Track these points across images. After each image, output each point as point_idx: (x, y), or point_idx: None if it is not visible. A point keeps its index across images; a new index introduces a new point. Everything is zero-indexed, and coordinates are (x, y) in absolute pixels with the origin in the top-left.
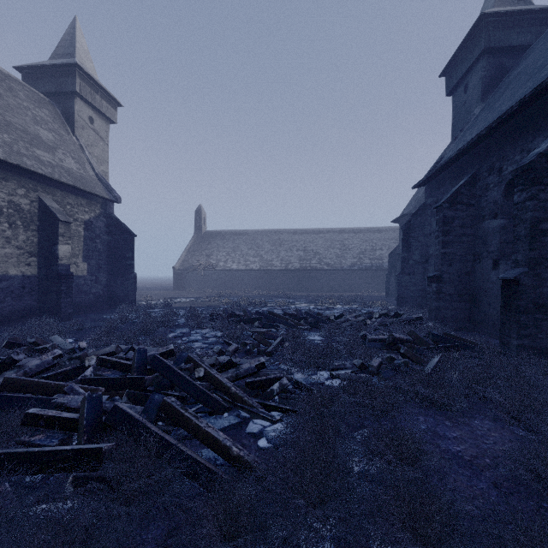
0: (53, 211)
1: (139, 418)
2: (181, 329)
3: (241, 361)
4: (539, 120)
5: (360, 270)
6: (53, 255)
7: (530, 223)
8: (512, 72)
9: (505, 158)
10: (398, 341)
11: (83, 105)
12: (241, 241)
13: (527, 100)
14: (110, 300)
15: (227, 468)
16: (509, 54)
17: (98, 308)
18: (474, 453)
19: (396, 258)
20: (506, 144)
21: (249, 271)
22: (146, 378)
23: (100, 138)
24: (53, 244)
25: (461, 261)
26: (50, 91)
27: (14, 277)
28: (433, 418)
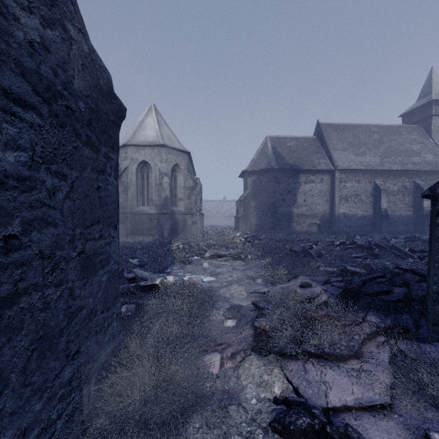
0: (420, 186)
1: None
2: None
3: None
4: None
5: None
6: (420, 206)
7: None
8: None
9: None
10: None
11: (436, 118)
12: None
13: None
14: None
15: None
16: None
17: None
18: None
19: None
20: None
21: None
22: None
23: None
24: (420, 201)
25: None
26: (416, 120)
27: (403, 217)
28: None
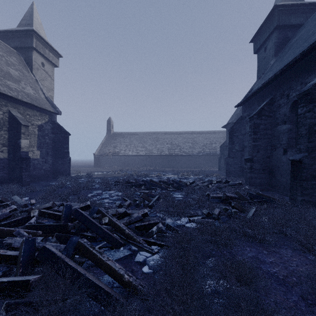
0: (17, 118)
1: (60, 255)
2: (96, 191)
3: (132, 212)
4: (312, 65)
5: (203, 155)
6: (17, 146)
7: (308, 126)
8: (292, 39)
9: (291, 88)
10: (229, 198)
11: (38, 55)
12: (134, 139)
13: (305, 53)
14: (54, 173)
15: (121, 290)
16: (290, 29)
17: (46, 178)
18: (285, 273)
19: (224, 148)
20: (291, 80)
21: (139, 156)
22: (69, 225)
23: (48, 75)
24: (17, 139)
25: (264, 150)
26: (17, 46)
27: None
28: (255, 248)
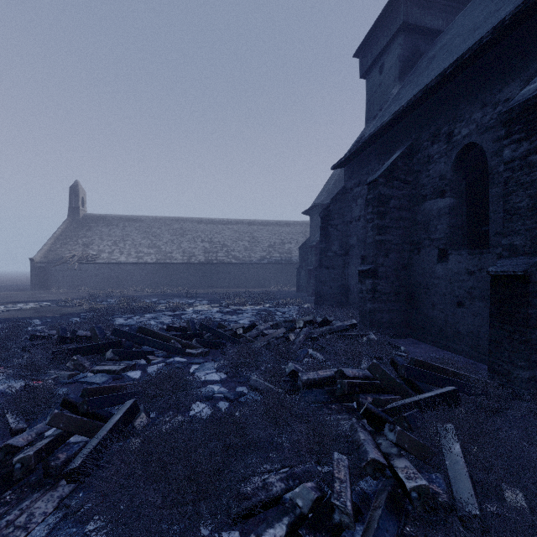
0: None
1: None
2: None
3: None
4: (513, 59)
5: (270, 264)
6: None
7: None
8: (429, 52)
9: (457, 119)
10: (357, 387)
11: None
12: (134, 229)
13: (505, 26)
14: None
15: None
16: (422, 37)
17: None
18: None
19: (306, 251)
20: (459, 100)
21: (142, 264)
22: None
23: None
24: None
25: (397, 251)
26: None
27: None
28: None
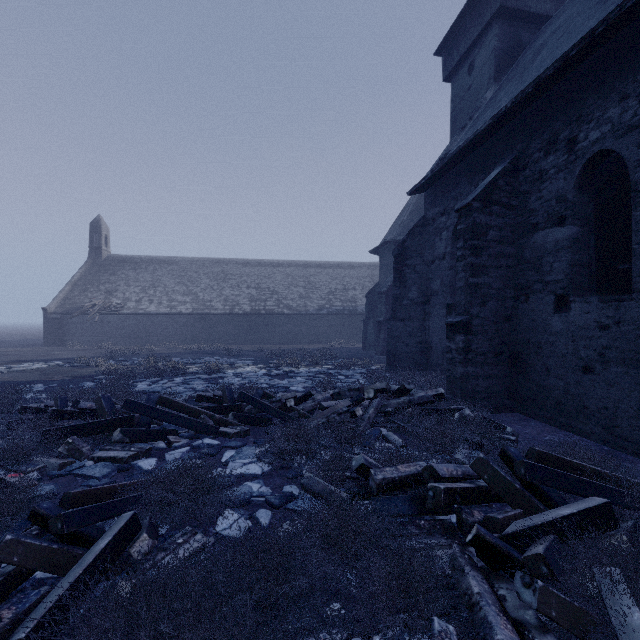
0: None
1: None
2: None
3: None
4: None
5: (330, 314)
6: None
7: None
8: (535, 42)
9: (583, 119)
10: (458, 496)
11: None
12: (166, 273)
13: None
14: None
15: None
16: (525, 25)
17: None
18: None
19: (375, 299)
20: (585, 94)
21: (176, 315)
22: None
23: None
24: None
25: (498, 298)
26: None
27: None
28: None
